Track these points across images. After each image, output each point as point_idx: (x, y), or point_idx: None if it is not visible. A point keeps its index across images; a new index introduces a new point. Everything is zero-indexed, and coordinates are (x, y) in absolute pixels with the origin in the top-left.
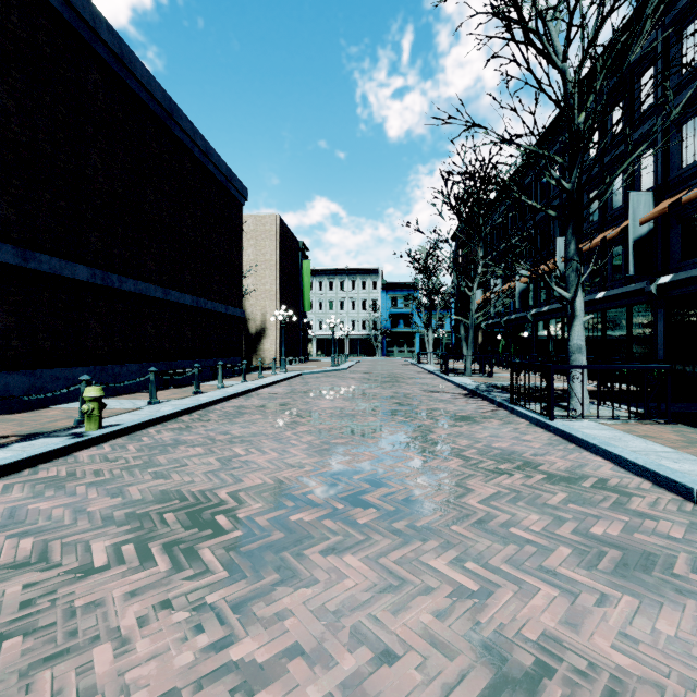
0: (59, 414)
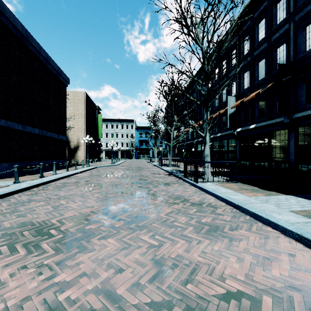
0: None
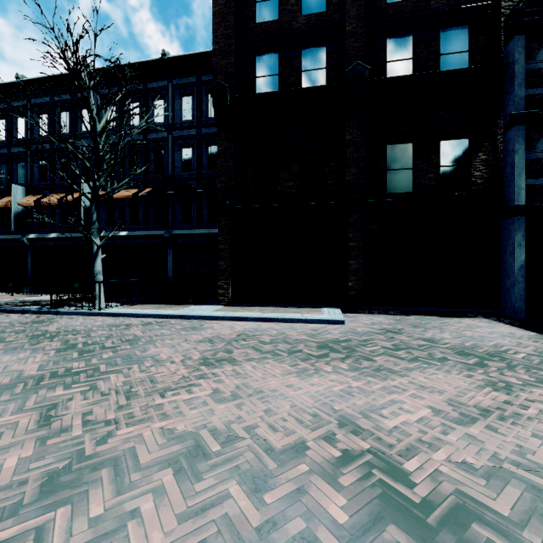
0: None
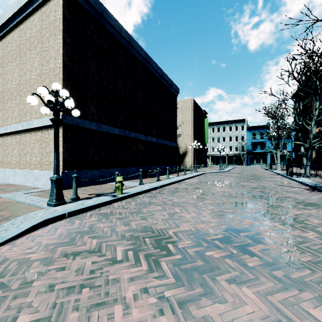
0: (108, 186)
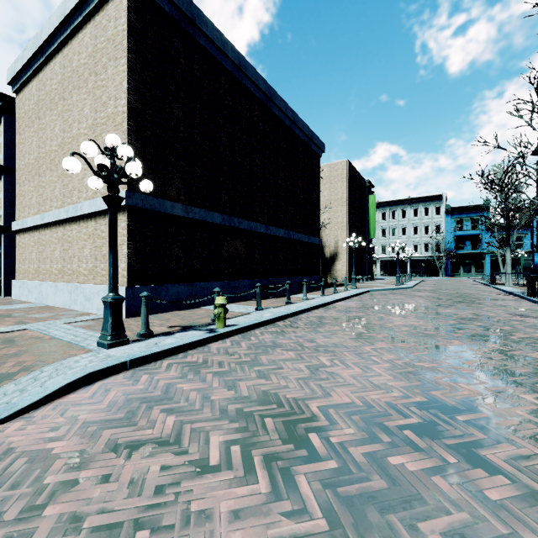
0: (203, 313)
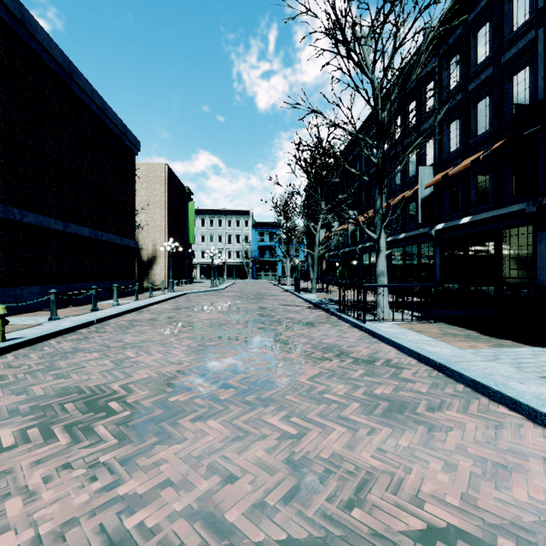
0: None
